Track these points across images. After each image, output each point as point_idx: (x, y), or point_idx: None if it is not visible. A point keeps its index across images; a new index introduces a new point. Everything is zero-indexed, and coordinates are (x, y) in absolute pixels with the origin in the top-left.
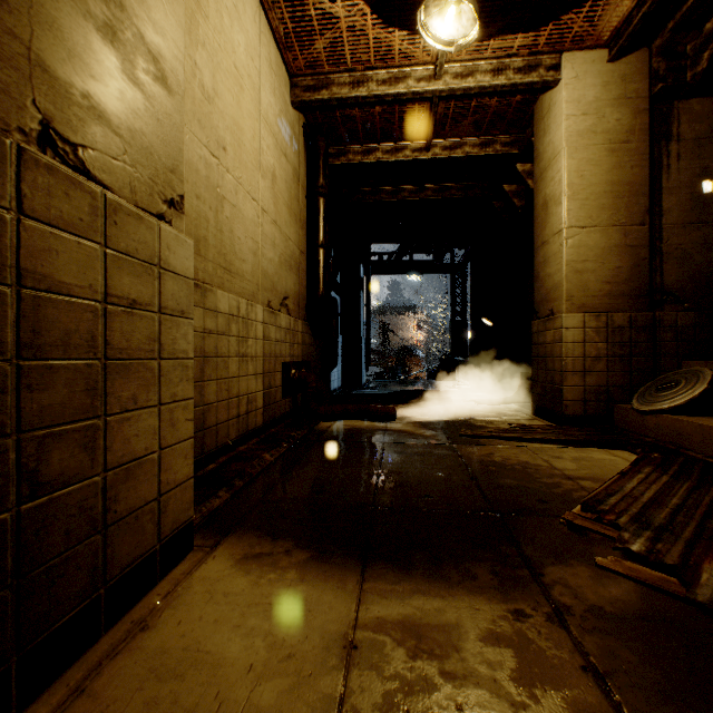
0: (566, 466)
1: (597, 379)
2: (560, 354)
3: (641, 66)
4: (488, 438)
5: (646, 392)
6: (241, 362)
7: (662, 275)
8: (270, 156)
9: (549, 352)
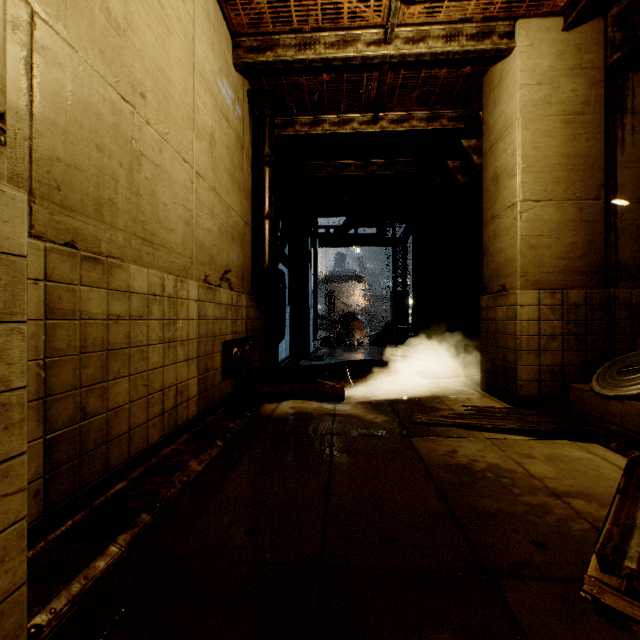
0: (543, 471)
1: (552, 358)
2: (515, 332)
3: (596, 35)
4: (445, 426)
5: (607, 374)
6: (166, 349)
7: (616, 251)
8: (207, 116)
9: (501, 329)
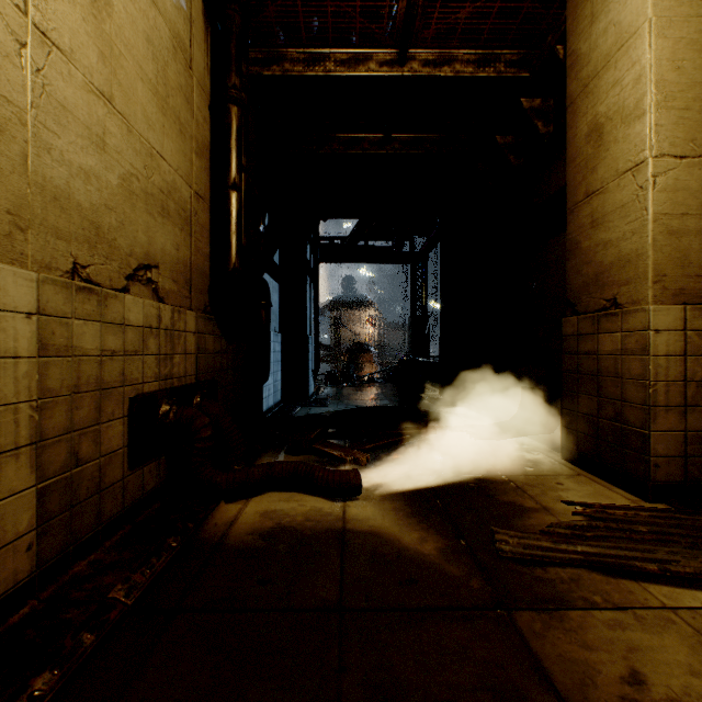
0: None
1: None
2: (644, 375)
3: None
4: (562, 564)
5: None
6: None
7: None
8: None
9: (610, 369)
